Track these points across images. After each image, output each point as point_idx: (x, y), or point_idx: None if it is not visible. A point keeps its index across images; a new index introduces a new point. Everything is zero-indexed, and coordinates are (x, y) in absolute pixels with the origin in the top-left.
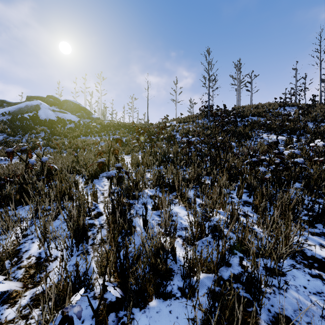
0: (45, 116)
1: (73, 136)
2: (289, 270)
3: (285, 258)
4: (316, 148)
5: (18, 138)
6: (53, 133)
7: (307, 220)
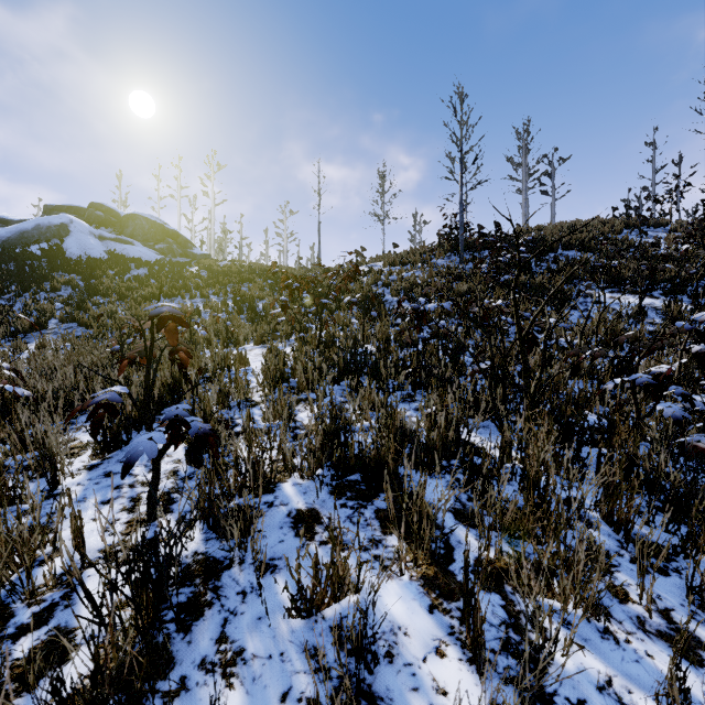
0: (81, 250)
1: (140, 296)
2: None
3: None
4: None
5: (4, 303)
6: (92, 290)
7: None
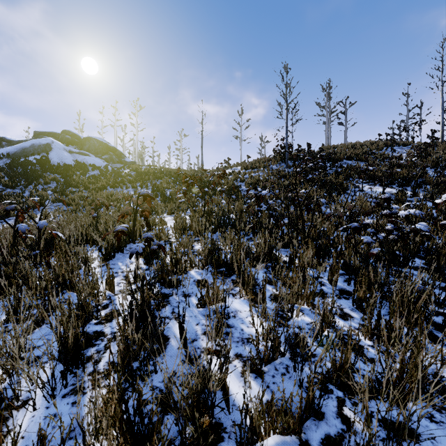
0: (59, 160)
1: (96, 187)
2: (430, 439)
3: (422, 416)
4: (442, 205)
5: (18, 191)
6: (68, 184)
7: (442, 324)
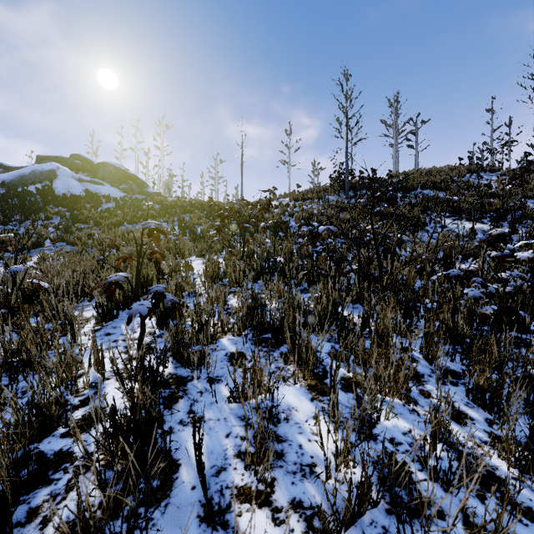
0: (65, 189)
1: (110, 223)
2: None
3: None
4: None
5: (11, 228)
6: (75, 219)
7: None
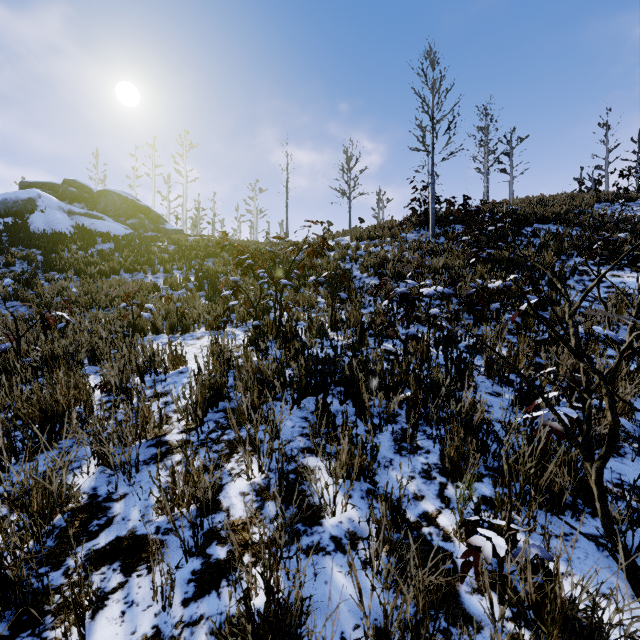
0: (46, 225)
1: (99, 272)
2: None
3: None
4: None
5: None
6: (49, 265)
7: None
